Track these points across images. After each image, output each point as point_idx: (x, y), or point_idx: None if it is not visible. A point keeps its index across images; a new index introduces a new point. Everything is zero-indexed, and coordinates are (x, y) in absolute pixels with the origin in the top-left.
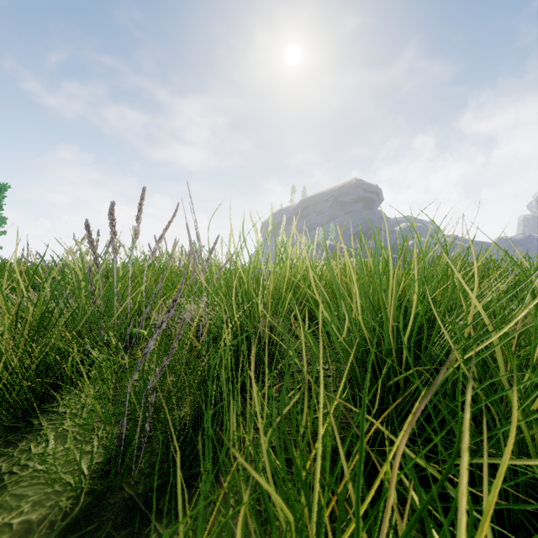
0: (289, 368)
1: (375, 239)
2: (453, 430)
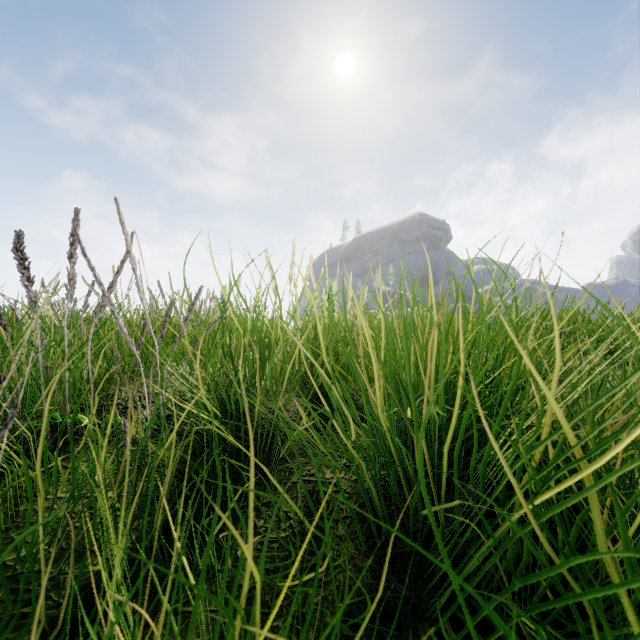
0: (289, 476)
1: (413, 289)
2: (521, 593)
